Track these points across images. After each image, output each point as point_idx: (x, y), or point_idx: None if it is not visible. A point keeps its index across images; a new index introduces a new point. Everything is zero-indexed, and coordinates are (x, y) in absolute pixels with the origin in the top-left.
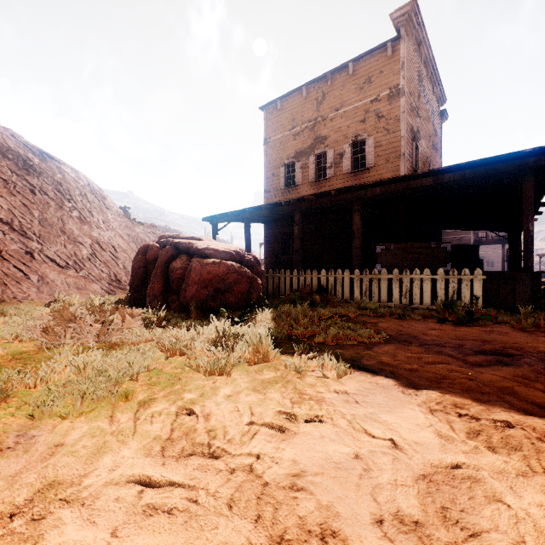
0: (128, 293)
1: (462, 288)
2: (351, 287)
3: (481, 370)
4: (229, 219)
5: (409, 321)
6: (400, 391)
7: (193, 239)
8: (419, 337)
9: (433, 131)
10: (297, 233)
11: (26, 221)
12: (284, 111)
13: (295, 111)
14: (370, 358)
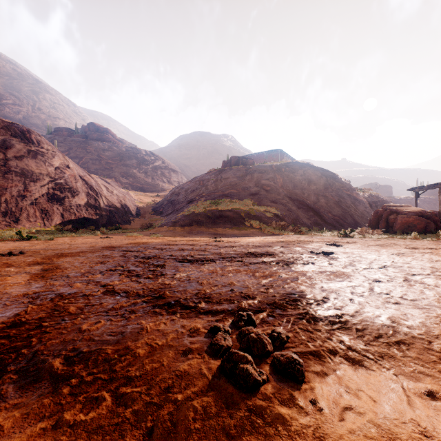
0: None
1: None
2: None
3: None
4: (426, 188)
5: None
6: None
7: (399, 207)
8: None
9: None
10: None
11: (323, 201)
12: None
13: None
14: None
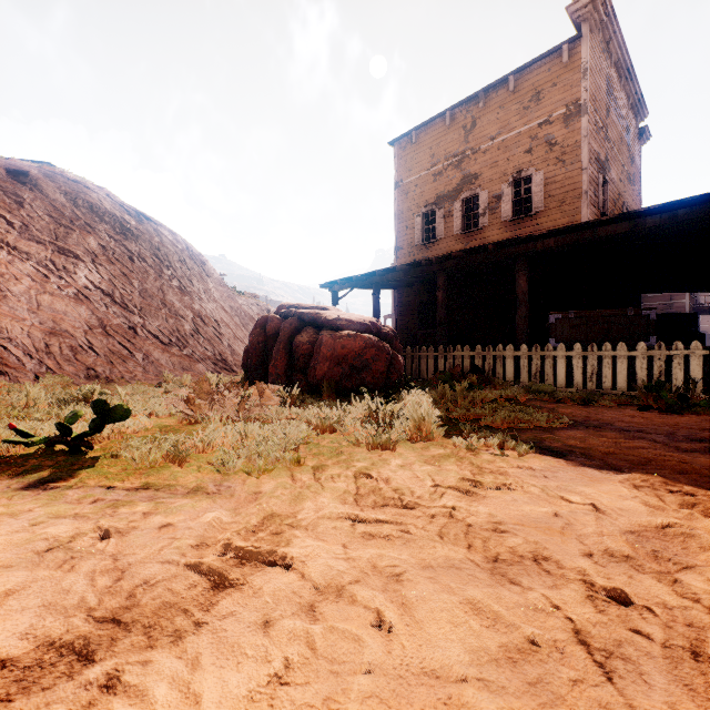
0: (235, 375)
1: (673, 367)
2: (514, 368)
3: (699, 455)
4: (353, 285)
5: (597, 408)
6: (596, 470)
7: (318, 309)
8: (613, 424)
9: (627, 158)
10: (441, 301)
11: (127, 293)
12: (421, 146)
13: (435, 145)
14: (554, 441)
